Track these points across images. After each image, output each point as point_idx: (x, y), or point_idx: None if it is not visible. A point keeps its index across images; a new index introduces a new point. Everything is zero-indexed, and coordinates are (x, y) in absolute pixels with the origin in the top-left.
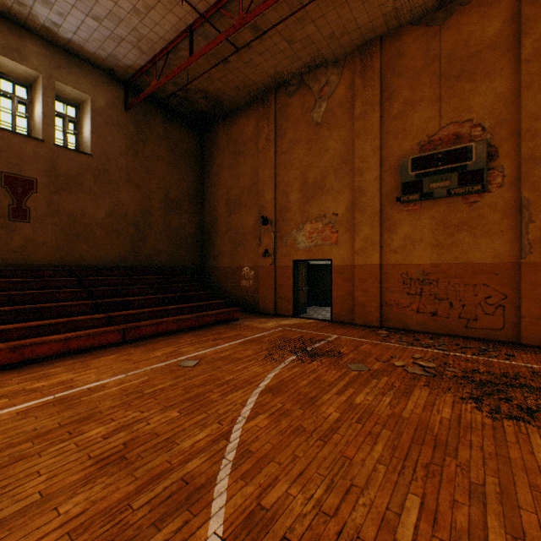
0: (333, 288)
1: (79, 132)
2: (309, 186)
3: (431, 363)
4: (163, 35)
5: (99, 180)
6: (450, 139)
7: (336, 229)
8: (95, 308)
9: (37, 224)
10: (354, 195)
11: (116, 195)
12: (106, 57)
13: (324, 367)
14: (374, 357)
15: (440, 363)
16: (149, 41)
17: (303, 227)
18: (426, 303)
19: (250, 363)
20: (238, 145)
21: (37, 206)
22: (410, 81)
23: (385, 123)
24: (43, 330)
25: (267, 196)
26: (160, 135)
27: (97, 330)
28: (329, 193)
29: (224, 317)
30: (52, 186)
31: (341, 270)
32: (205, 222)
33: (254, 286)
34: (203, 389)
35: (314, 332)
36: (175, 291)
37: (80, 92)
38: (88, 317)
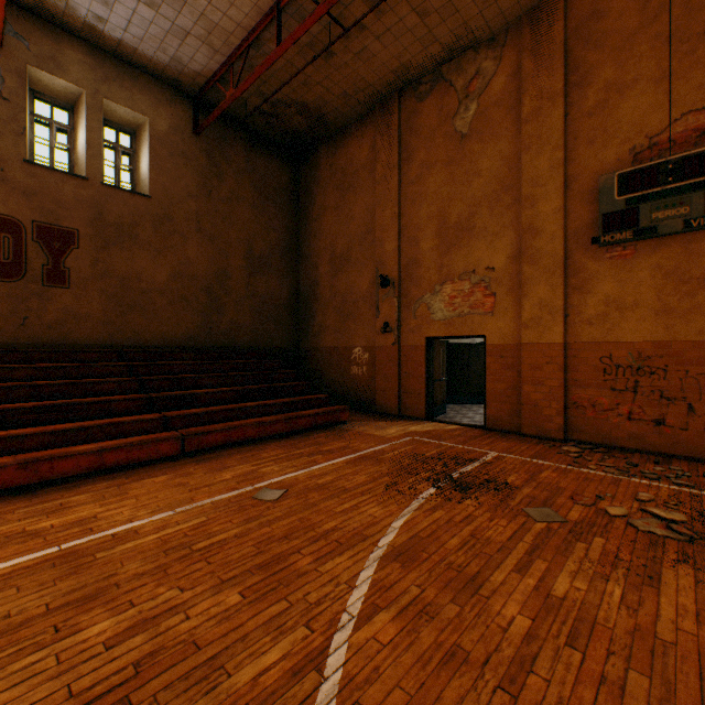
0: (487, 379)
1: (135, 167)
2: (450, 228)
3: (676, 513)
4: (241, 21)
5: (160, 230)
6: (690, 138)
7: (491, 290)
8: (147, 405)
9: (79, 290)
10: (521, 238)
11: (182, 251)
12: (167, 63)
13: (484, 511)
14: (566, 495)
15: (692, 514)
16: (222, 33)
17: (441, 289)
18: (644, 405)
19: (363, 497)
20: (347, 177)
21: (79, 267)
22: (616, 53)
23: (571, 124)
24: (72, 437)
25: (387, 246)
26: (241, 168)
27: (145, 437)
28: (480, 238)
29: (326, 419)
30: (99, 239)
31: (500, 351)
32: (302, 286)
33: (369, 374)
34: (286, 546)
35: (460, 446)
36: (259, 381)
37: (135, 113)
38: (135, 418)
